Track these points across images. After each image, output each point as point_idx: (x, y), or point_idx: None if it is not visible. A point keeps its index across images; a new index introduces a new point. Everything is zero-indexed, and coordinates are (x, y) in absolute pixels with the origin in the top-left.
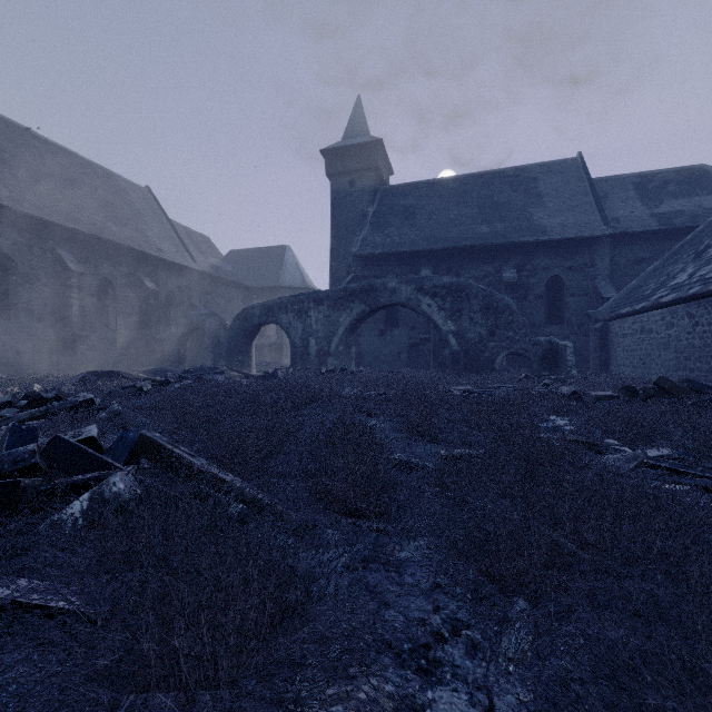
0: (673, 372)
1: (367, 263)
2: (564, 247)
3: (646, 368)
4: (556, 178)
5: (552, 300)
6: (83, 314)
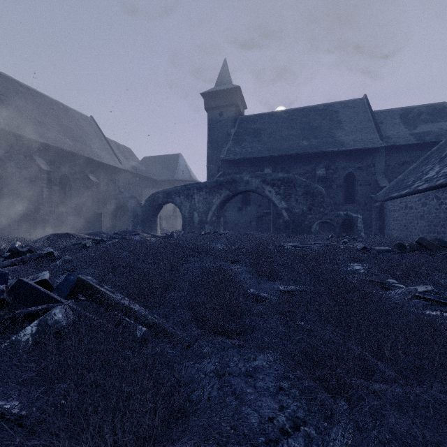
0: (426, 234)
1: (230, 164)
2: (355, 154)
3: (409, 231)
4: (350, 111)
5: (348, 188)
6: (50, 197)
